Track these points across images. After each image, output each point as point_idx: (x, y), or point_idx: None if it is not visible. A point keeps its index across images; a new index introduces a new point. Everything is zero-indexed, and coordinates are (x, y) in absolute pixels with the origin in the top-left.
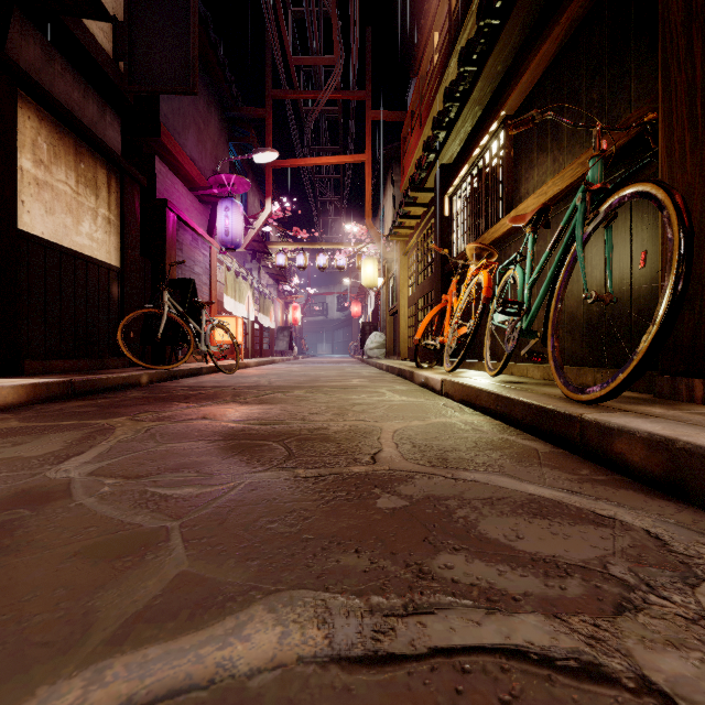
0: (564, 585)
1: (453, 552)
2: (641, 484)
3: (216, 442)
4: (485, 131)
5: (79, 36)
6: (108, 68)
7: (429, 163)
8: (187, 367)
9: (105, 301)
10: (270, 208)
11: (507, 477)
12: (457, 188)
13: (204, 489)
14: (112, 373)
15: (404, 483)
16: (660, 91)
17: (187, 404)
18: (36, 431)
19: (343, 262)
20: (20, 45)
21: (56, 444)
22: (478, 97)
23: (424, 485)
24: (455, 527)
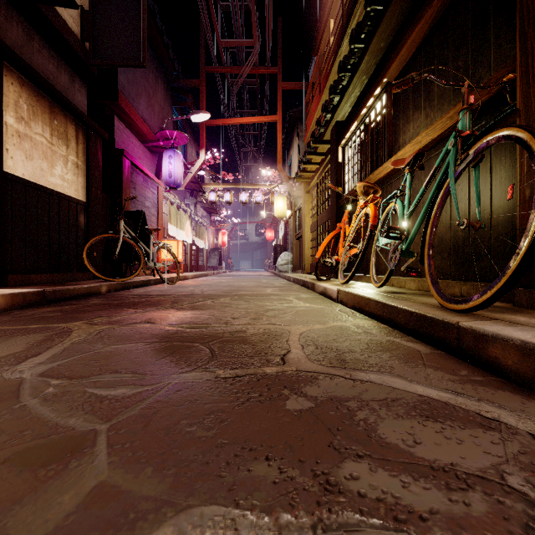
0: (467, 500)
1: (357, 459)
2: (515, 384)
3: (153, 344)
4: (370, 95)
5: (53, 21)
6: (76, 47)
7: (326, 121)
8: (139, 279)
9: (74, 228)
10: (204, 157)
11: (397, 378)
12: (348, 140)
13: (135, 390)
14: (78, 285)
15: (310, 383)
16: (518, 55)
17: (135, 310)
18: (7, 333)
19: (260, 198)
20: (5, 27)
21: (20, 346)
22: (365, 68)
23: (327, 385)
24: (357, 430)
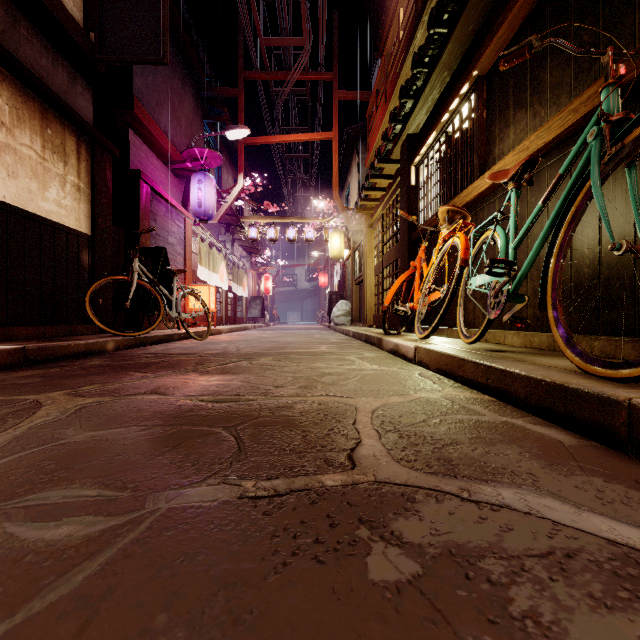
0: None
1: None
2: None
3: (151, 428)
4: (455, 94)
5: (46, 2)
6: (78, 37)
7: (395, 134)
8: (158, 333)
9: (74, 268)
10: (242, 183)
11: (551, 498)
12: (424, 157)
13: (92, 528)
14: (75, 340)
15: (403, 511)
16: None
17: (143, 374)
18: None
19: (311, 235)
20: None
21: None
22: (448, 61)
23: (434, 516)
24: None
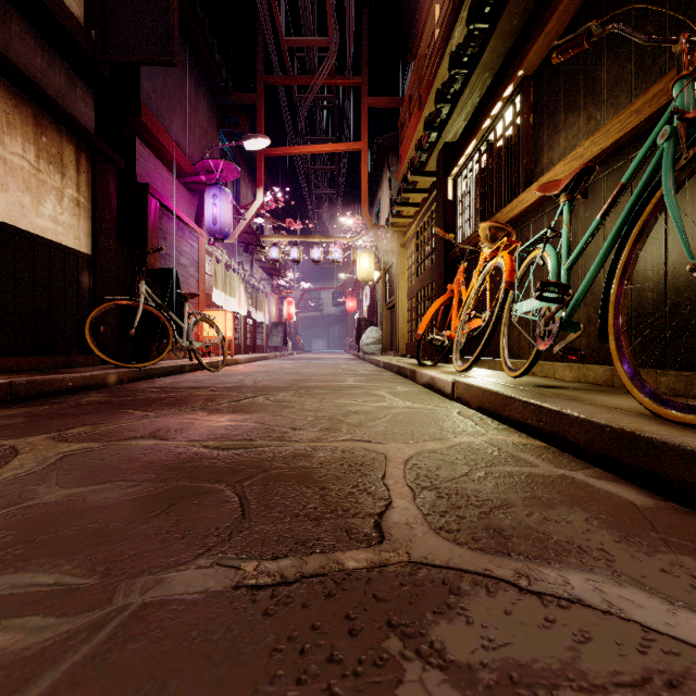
0: None
1: None
2: None
3: (141, 485)
4: (497, 97)
5: None
6: (77, 35)
7: (430, 144)
8: (167, 364)
9: (73, 291)
10: (262, 198)
11: (634, 588)
12: (462, 169)
13: (36, 636)
14: (72, 373)
15: (445, 609)
16: None
17: (143, 413)
18: None
19: (338, 256)
20: None
21: None
22: (489, 60)
23: (486, 618)
24: None
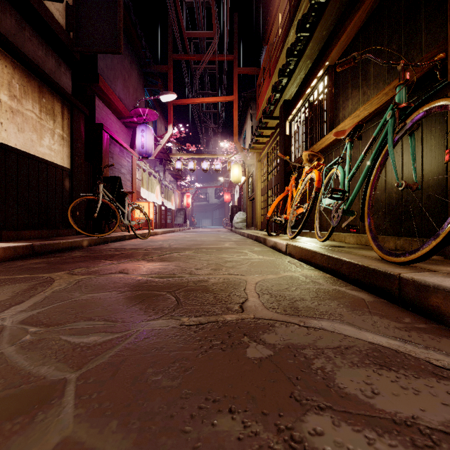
0: None
1: (319, 412)
2: None
3: (125, 292)
4: (314, 76)
5: (42, 13)
6: (62, 36)
7: (275, 100)
8: (115, 235)
9: (60, 191)
10: (171, 131)
11: (347, 325)
12: (295, 116)
13: (106, 337)
14: (63, 240)
15: (267, 331)
16: (449, 36)
17: (111, 262)
18: None
19: (218, 166)
20: (0, 18)
21: (6, 294)
22: (310, 54)
23: (283, 333)
24: (315, 379)
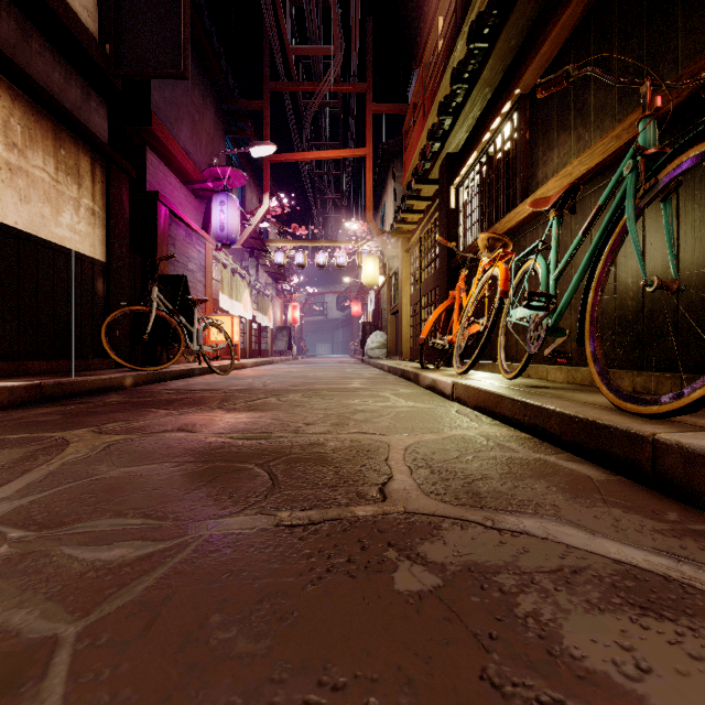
0: None
1: None
2: None
3: (184, 465)
4: (496, 113)
5: (60, 13)
6: (92, 50)
7: (433, 153)
8: (178, 368)
9: (88, 297)
10: (268, 204)
11: (569, 526)
12: (464, 178)
13: (142, 550)
14: (92, 376)
15: (429, 537)
16: None
17: (167, 411)
18: None
19: (343, 260)
20: None
21: None
22: (489, 77)
23: (458, 541)
24: (525, 639)
